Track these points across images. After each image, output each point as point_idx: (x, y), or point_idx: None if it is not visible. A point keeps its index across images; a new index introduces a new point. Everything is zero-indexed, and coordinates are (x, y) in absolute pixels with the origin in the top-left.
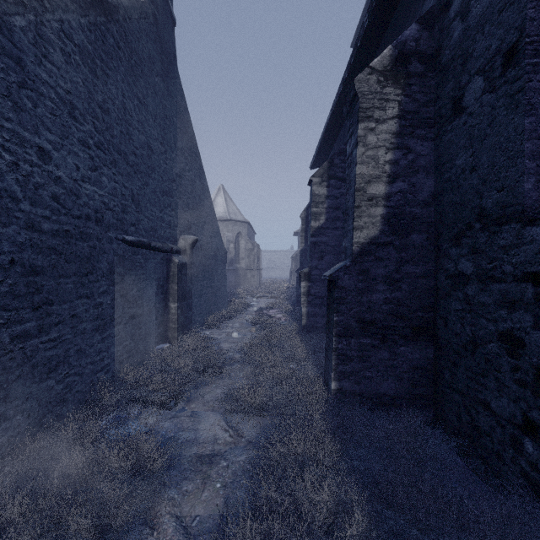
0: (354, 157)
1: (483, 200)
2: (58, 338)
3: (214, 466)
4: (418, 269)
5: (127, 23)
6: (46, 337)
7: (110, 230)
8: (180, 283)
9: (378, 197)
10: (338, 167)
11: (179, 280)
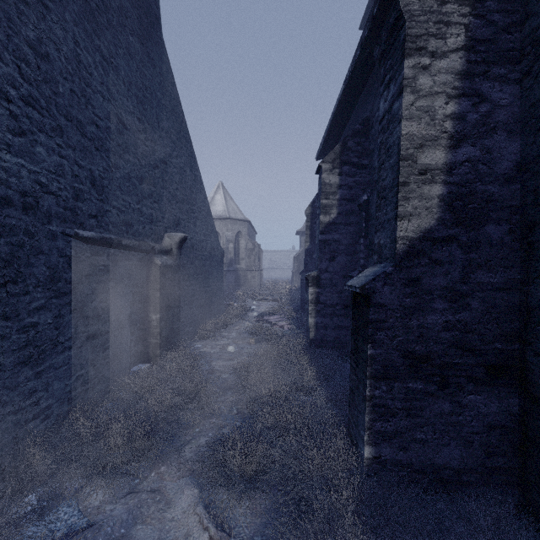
0: (397, 111)
1: None
2: None
3: None
4: (496, 278)
5: None
6: None
7: (51, 222)
8: (163, 289)
9: (434, 168)
10: (353, 151)
11: (162, 286)
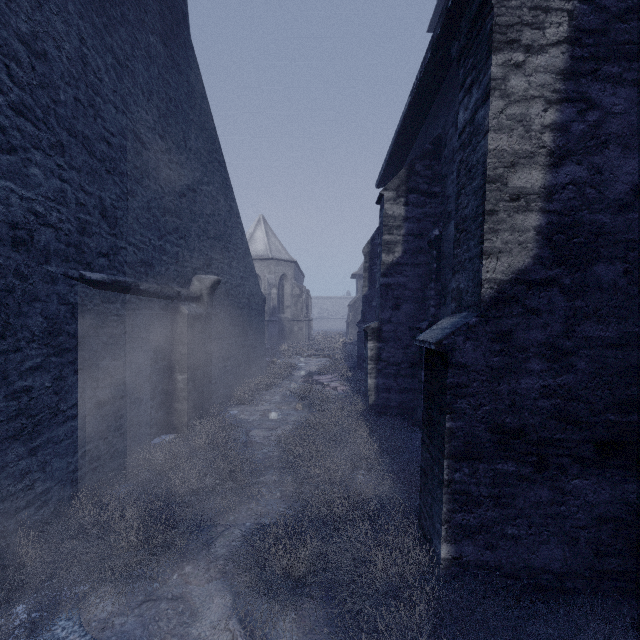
0: (481, 121)
1: None
2: None
3: None
4: (608, 331)
5: None
6: None
7: (50, 261)
8: (191, 343)
9: (530, 193)
10: (421, 176)
11: (189, 340)
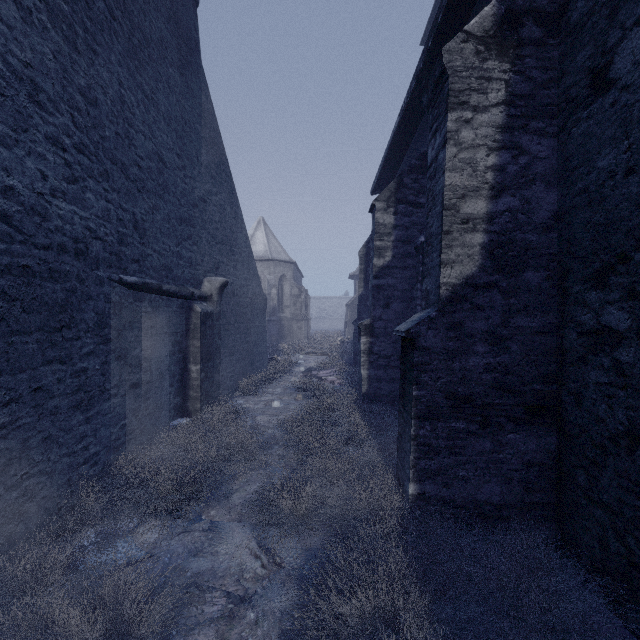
0: (441, 162)
1: None
2: (10, 424)
3: (236, 622)
4: (535, 322)
5: None
6: None
7: (99, 268)
8: (203, 338)
9: (476, 218)
10: (409, 188)
11: (202, 335)
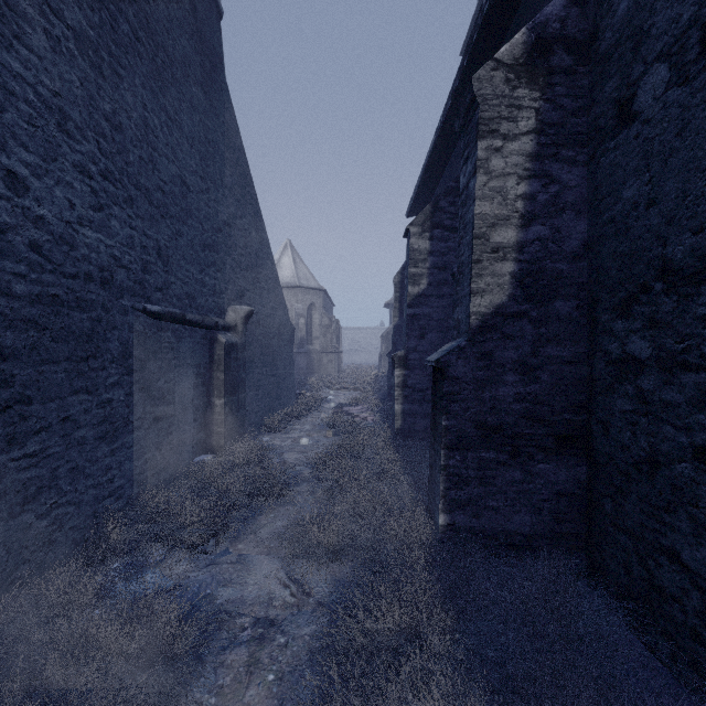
0: (472, 190)
1: (667, 248)
2: (40, 452)
3: (266, 644)
4: (565, 351)
5: (151, 5)
6: (20, 451)
7: (123, 296)
8: (228, 370)
9: (506, 247)
10: (445, 212)
11: (226, 367)
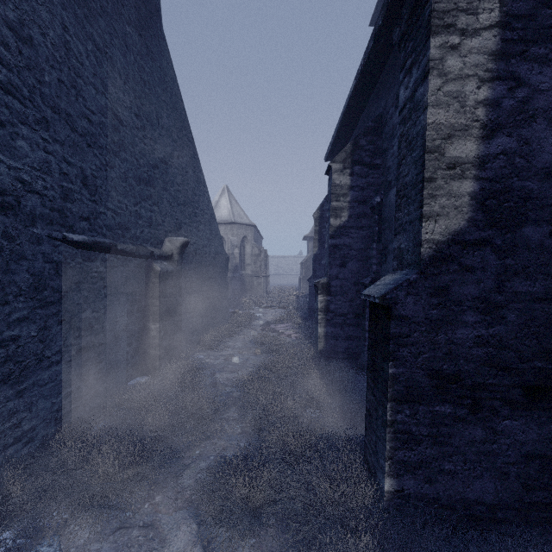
0: (421, 98)
1: None
2: None
3: None
4: (536, 286)
5: None
6: None
7: (35, 224)
8: (163, 297)
9: (465, 162)
10: (365, 150)
11: (161, 293)
